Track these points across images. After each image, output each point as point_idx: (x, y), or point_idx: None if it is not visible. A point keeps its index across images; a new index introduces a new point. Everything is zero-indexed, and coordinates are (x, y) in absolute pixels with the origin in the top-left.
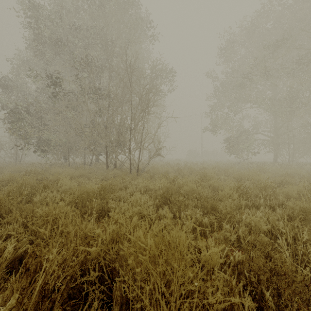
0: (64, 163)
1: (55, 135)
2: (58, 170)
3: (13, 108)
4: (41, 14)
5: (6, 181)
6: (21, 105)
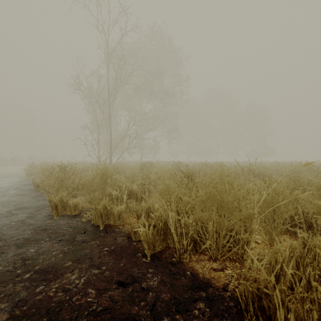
0: None
1: None
2: None
3: None
4: None
5: None
6: None
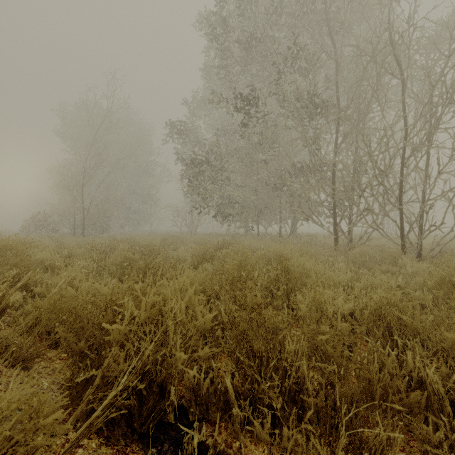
0: (246, 234)
1: (240, 192)
2: (254, 243)
3: (193, 159)
4: (227, 12)
5: (201, 255)
6: (201, 154)
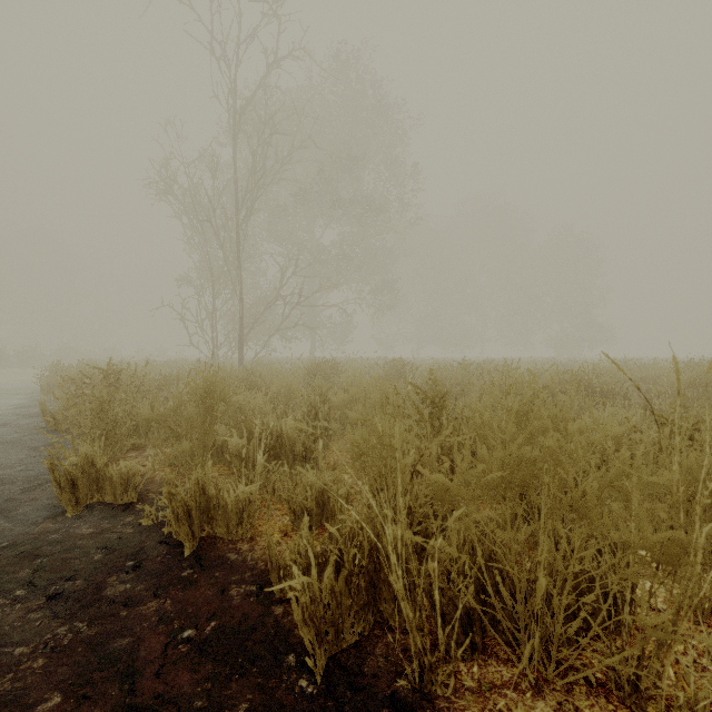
0: None
1: None
2: None
3: None
4: None
5: None
6: None
